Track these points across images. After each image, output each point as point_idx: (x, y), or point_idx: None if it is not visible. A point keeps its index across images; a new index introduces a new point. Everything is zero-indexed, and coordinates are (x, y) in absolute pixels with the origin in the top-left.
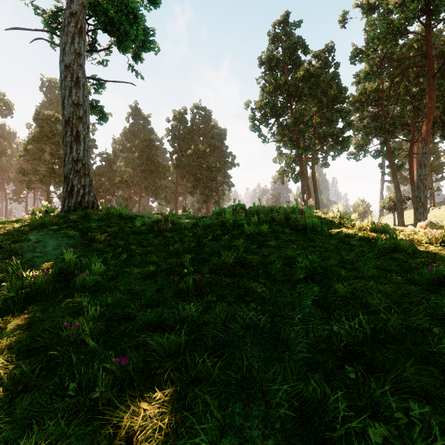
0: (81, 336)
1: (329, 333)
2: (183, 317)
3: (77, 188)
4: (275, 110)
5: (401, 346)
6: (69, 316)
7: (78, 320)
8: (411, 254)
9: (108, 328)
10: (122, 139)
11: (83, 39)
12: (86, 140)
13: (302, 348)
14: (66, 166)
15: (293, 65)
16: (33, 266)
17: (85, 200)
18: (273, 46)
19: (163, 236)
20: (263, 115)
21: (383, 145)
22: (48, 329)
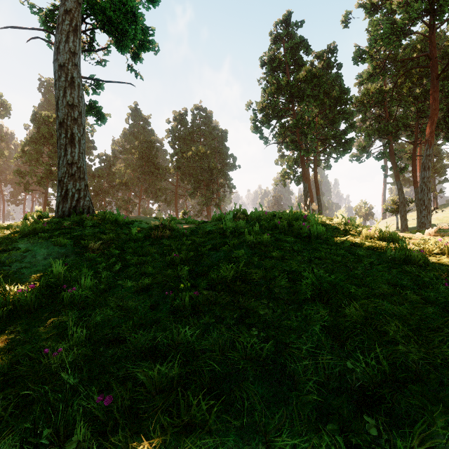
0: (63, 365)
1: (342, 369)
2: (177, 343)
3: (72, 193)
4: (277, 112)
5: (426, 387)
6: (54, 336)
7: (62, 345)
8: (423, 266)
9: (95, 352)
10: (121, 140)
11: (78, 37)
12: (81, 142)
13: (311, 388)
14: (60, 169)
15: (295, 66)
16: (20, 278)
17: (80, 205)
18: (275, 47)
19: (160, 243)
20: (265, 116)
21: (386, 147)
22: (29, 354)
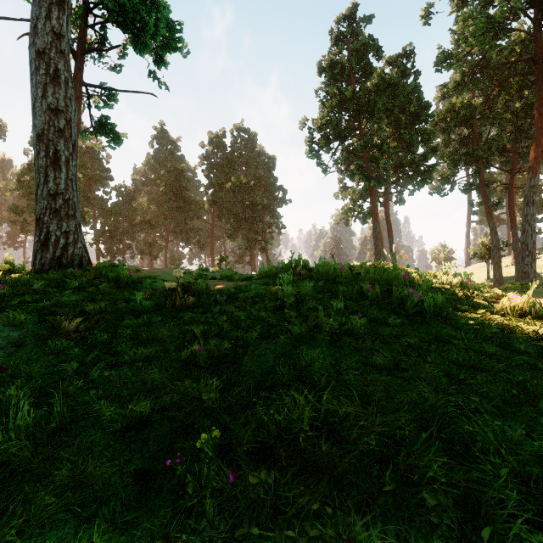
0: None
1: None
2: None
3: (55, 236)
4: (339, 131)
5: None
6: None
7: None
8: None
9: None
10: (144, 168)
11: (66, 13)
12: (70, 163)
13: None
14: (38, 203)
15: (361, 73)
16: None
17: (67, 254)
18: (336, 49)
19: (178, 317)
20: (324, 136)
21: (475, 177)
22: None
